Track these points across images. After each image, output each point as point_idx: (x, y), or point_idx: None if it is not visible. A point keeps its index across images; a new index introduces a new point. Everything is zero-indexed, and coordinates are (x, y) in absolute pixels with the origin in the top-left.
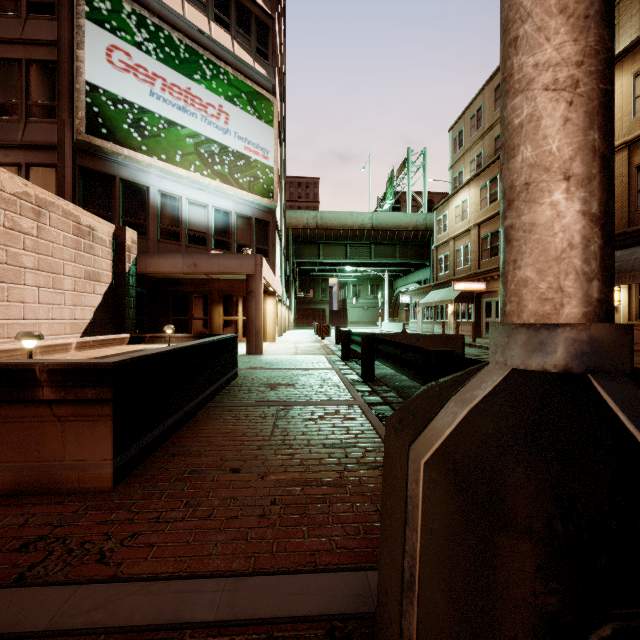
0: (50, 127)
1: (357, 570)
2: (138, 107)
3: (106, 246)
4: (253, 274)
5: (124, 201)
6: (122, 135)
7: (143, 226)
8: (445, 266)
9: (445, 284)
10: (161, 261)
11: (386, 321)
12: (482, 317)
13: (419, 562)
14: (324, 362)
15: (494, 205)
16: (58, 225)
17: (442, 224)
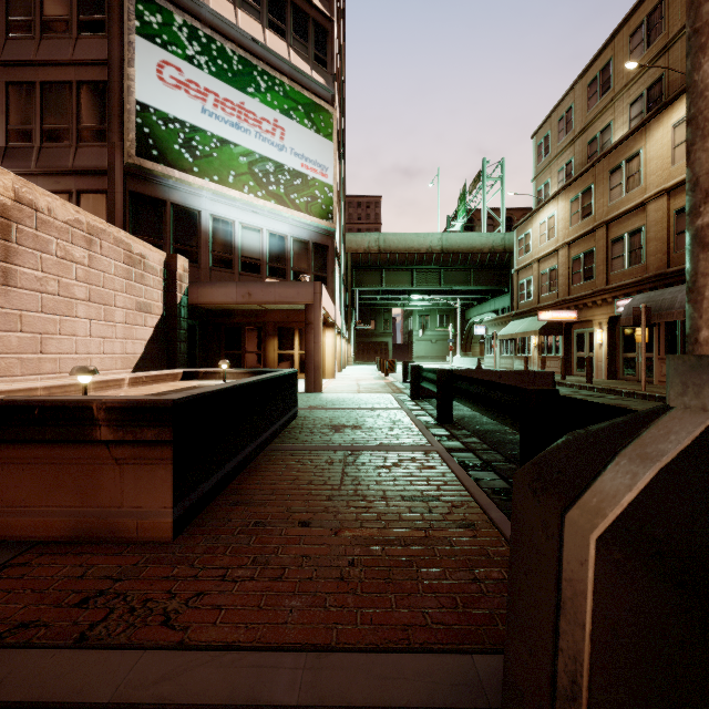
0: (101, 151)
1: (460, 652)
2: (189, 126)
3: (157, 275)
4: (312, 304)
5: (175, 227)
6: (173, 156)
7: (194, 253)
8: (527, 292)
9: (528, 313)
10: (214, 291)
11: (458, 356)
12: (572, 351)
13: (589, 669)
14: (391, 401)
15: (587, 220)
16: (109, 254)
17: (524, 244)
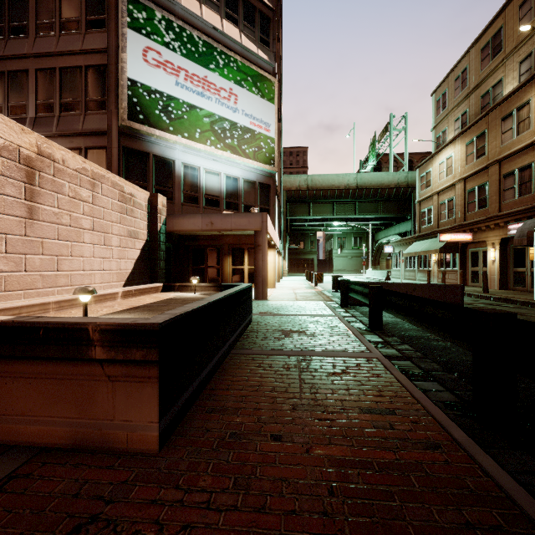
0: (102, 117)
1: None
2: (166, 95)
3: (143, 210)
4: (260, 230)
5: (156, 173)
6: (154, 119)
7: (170, 193)
8: (428, 219)
9: (428, 235)
10: (185, 221)
11: (370, 269)
12: (468, 266)
13: None
14: (325, 308)
15: (481, 160)
16: (108, 194)
17: (425, 180)
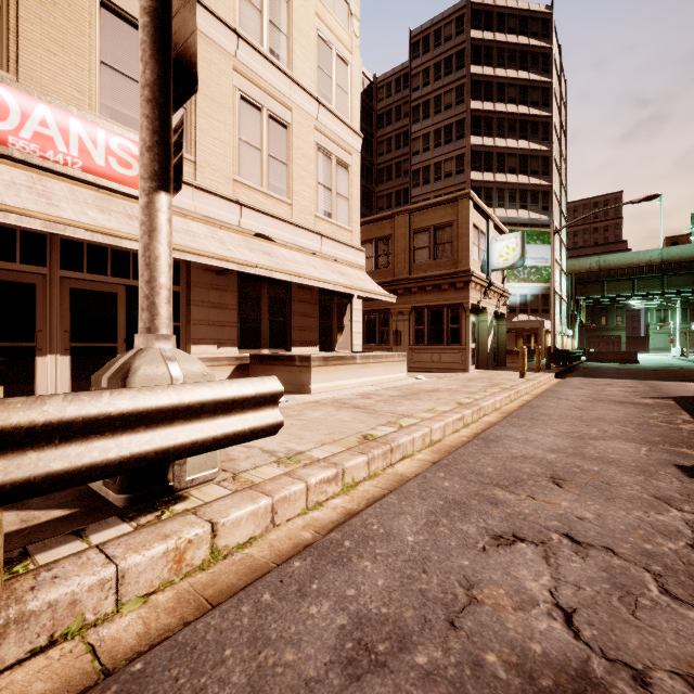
0: None
1: None
2: None
3: None
4: (539, 328)
5: None
6: None
7: None
8: None
9: None
10: None
11: (677, 347)
12: None
13: None
14: None
15: None
16: None
17: None
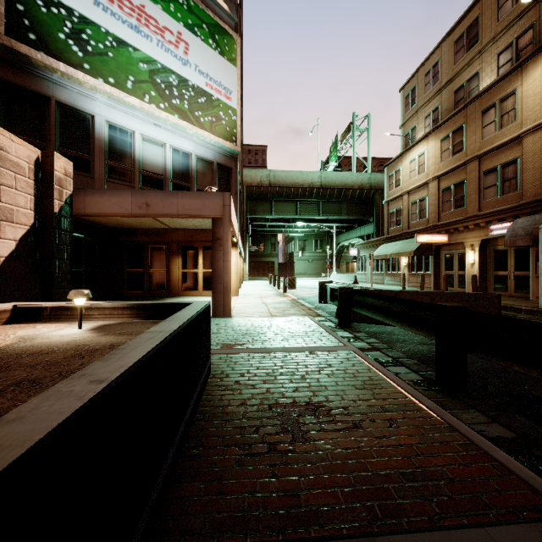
0: None
1: None
2: (78, 15)
3: (24, 175)
4: (220, 217)
5: (61, 129)
6: (57, 46)
7: (86, 161)
8: (397, 220)
9: (398, 237)
10: (104, 200)
11: (334, 273)
12: (441, 269)
13: None
14: (321, 332)
15: (459, 156)
16: None
17: (394, 179)
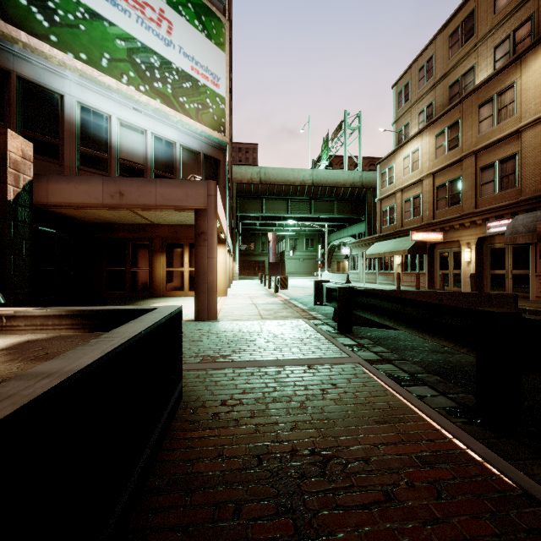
0: None
1: None
2: None
3: None
4: (204, 209)
5: (24, 108)
6: (17, 12)
7: (54, 146)
8: (391, 218)
9: (391, 235)
10: (70, 187)
11: (326, 272)
12: (436, 268)
13: None
14: (319, 338)
15: (454, 152)
16: None
17: (387, 177)
